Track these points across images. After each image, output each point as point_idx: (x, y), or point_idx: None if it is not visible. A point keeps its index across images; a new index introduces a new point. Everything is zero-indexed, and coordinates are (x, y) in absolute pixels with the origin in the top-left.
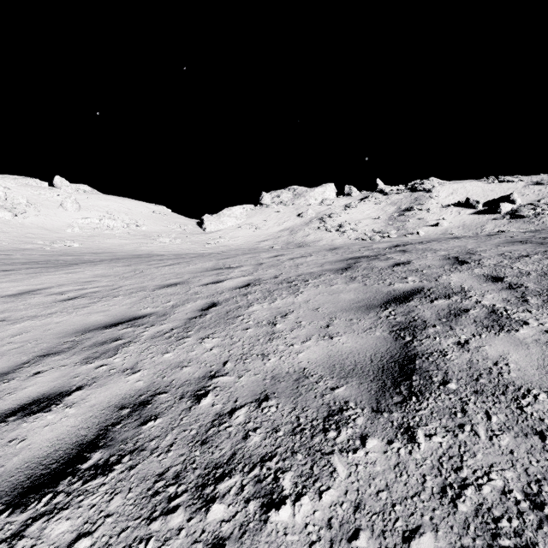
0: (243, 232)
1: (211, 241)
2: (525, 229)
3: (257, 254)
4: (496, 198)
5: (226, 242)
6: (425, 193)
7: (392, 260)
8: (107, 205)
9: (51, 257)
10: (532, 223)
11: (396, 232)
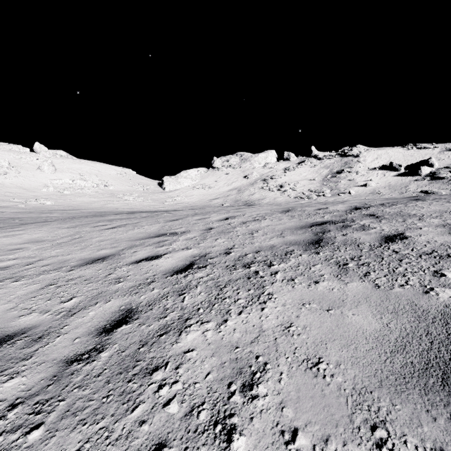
0: (197, 191)
1: (170, 199)
2: (445, 189)
3: (206, 215)
4: (415, 162)
5: (182, 200)
6: (354, 158)
7: (373, 230)
8: (80, 167)
9: (18, 214)
10: (450, 183)
11: (330, 191)
